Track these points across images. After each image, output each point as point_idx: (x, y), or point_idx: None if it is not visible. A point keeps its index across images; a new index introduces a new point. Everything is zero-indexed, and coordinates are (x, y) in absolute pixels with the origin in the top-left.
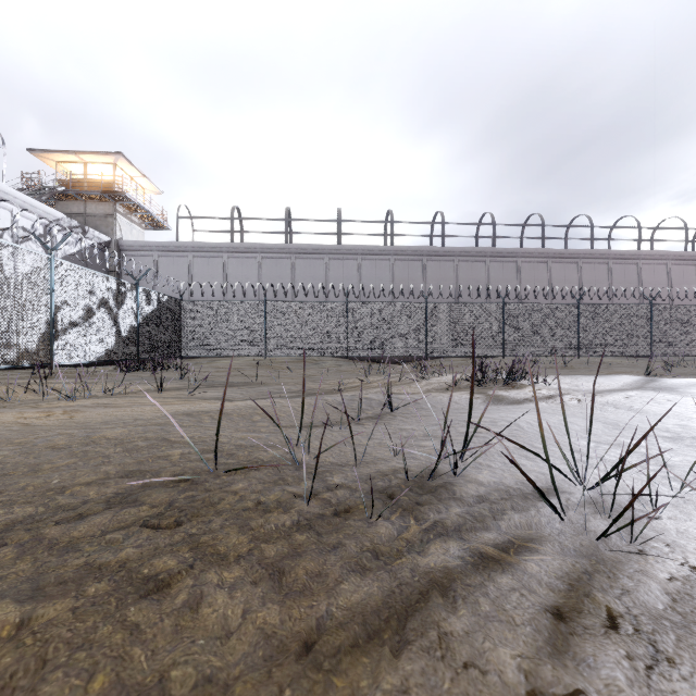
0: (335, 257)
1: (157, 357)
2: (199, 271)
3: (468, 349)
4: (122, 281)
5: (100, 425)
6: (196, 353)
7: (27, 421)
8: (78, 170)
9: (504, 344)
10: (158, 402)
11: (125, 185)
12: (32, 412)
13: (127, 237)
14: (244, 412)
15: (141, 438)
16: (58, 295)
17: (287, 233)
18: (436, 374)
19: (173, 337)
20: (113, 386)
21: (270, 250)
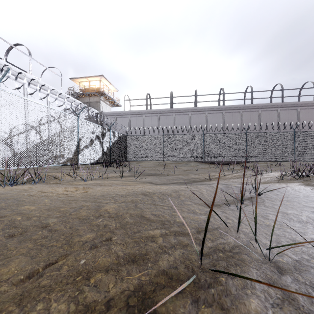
0: (194, 113)
1: (117, 161)
2: (133, 123)
3: (271, 157)
4: (104, 127)
5: (102, 200)
6: (133, 159)
7: (68, 193)
8: (87, 84)
9: (294, 154)
10: (123, 184)
11: (104, 88)
12: (70, 188)
13: (105, 110)
14: (173, 194)
15: (128, 215)
16: (80, 134)
17: (171, 103)
18: (263, 171)
19: (123, 152)
20: (102, 174)
21: (163, 112)
